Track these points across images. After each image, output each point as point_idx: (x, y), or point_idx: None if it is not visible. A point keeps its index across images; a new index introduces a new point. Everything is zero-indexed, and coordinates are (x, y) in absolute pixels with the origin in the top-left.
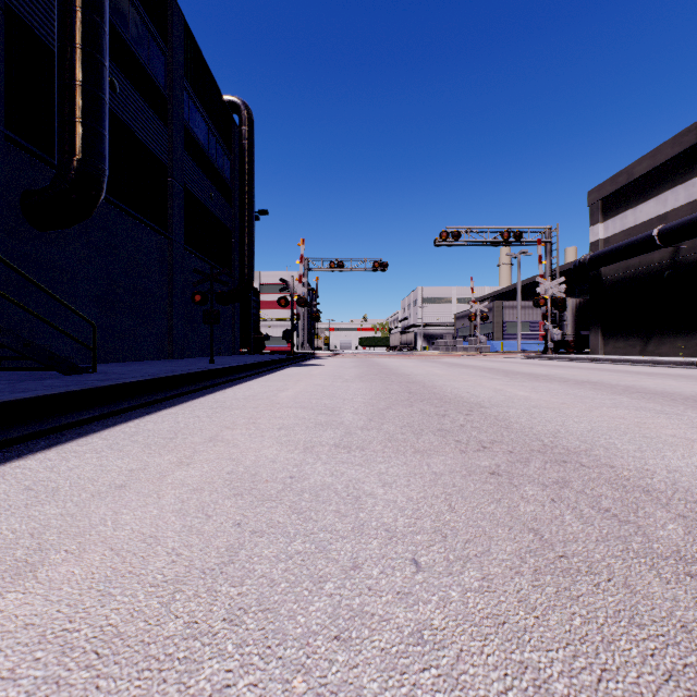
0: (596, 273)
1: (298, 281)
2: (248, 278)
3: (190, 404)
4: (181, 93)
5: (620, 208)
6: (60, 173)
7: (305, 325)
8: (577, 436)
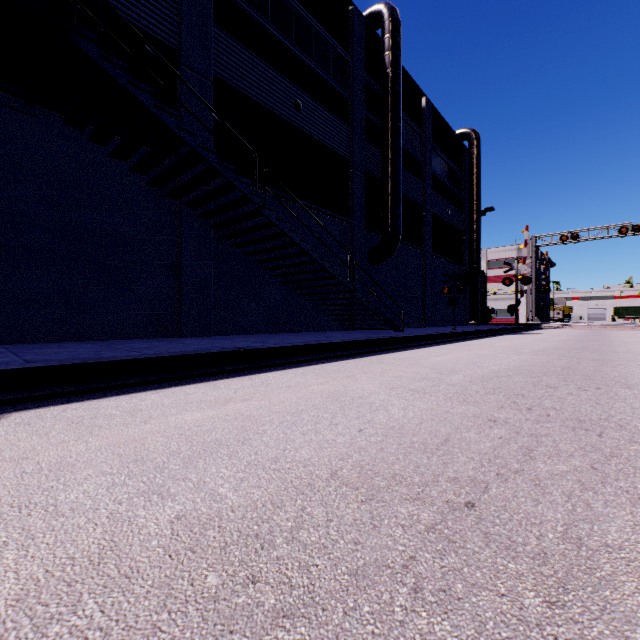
0: None
1: (522, 263)
2: (476, 265)
3: (452, 344)
4: (429, 154)
5: None
6: (383, 239)
7: (532, 298)
8: (632, 359)
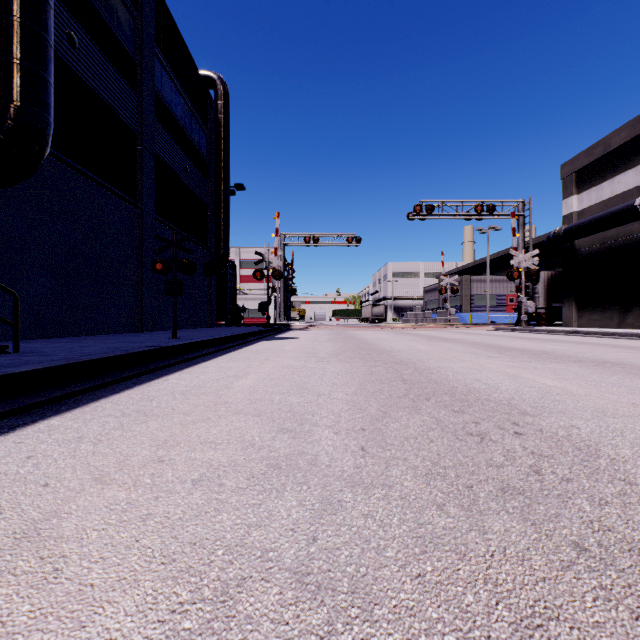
0: (570, 246)
1: (274, 254)
2: (224, 251)
3: (97, 405)
4: (152, 59)
5: (595, 180)
6: None
7: (281, 297)
8: None
